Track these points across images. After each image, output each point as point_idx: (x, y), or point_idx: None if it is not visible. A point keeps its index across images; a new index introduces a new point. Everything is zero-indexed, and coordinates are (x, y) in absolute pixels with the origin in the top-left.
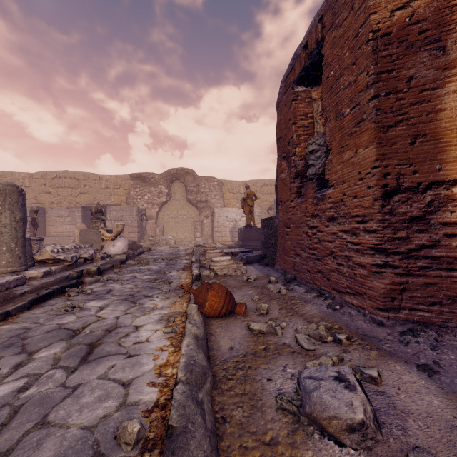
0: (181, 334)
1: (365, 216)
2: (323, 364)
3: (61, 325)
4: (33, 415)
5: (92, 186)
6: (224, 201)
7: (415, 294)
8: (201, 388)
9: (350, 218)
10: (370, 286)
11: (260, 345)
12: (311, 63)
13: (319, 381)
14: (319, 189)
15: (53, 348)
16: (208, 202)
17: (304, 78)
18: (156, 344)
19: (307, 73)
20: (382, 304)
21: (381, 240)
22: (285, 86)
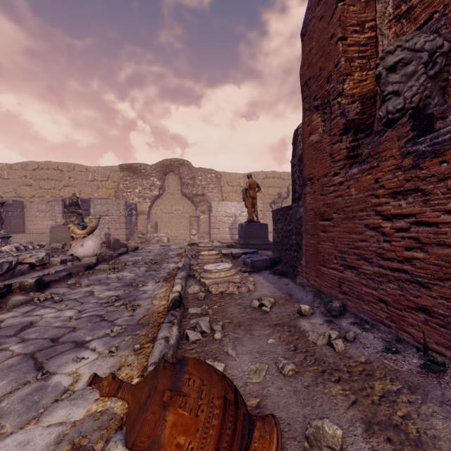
0: None
1: None
2: None
3: None
4: None
5: (77, 178)
6: (222, 195)
7: None
8: None
9: None
10: None
11: None
12: None
13: None
14: (417, 136)
15: None
16: (205, 196)
17: None
18: None
19: None
20: None
21: None
22: None
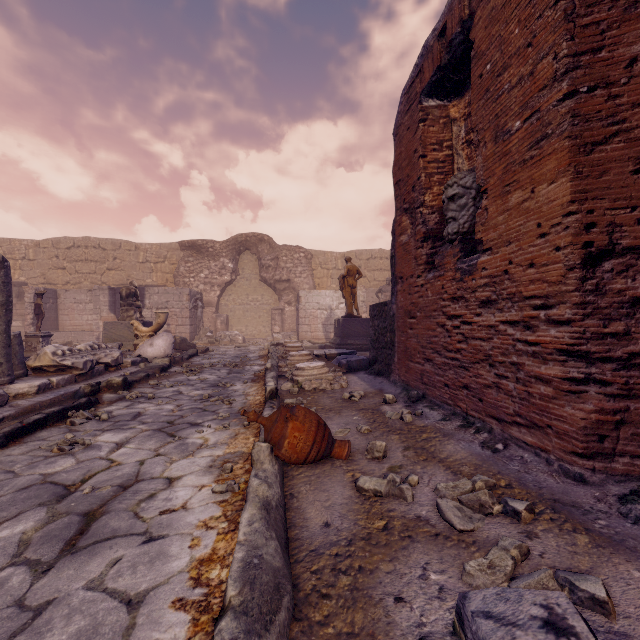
0: (242, 495)
1: (549, 296)
2: (497, 566)
3: (46, 477)
4: None
5: (125, 259)
6: (314, 281)
7: None
8: (269, 623)
9: (520, 300)
10: (558, 415)
11: (376, 521)
12: (451, 60)
13: (510, 629)
14: (464, 256)
15: (22, 520)
16: (291, 282)
17: (438, 85)
18: (199, 514)
19: (443, 76)
20: (582, 446)
21: (580, 338)
22: (408, 100)
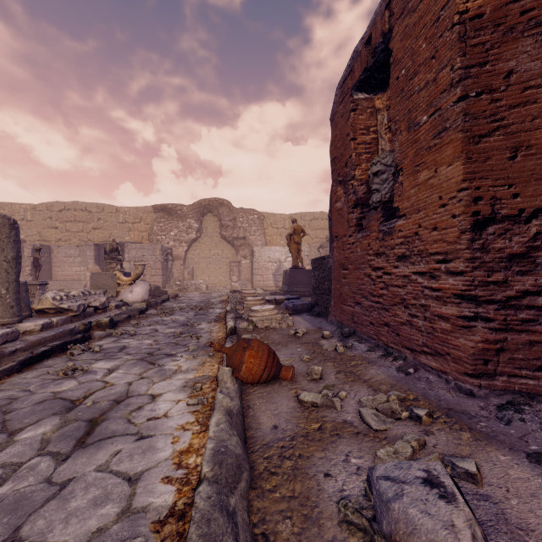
0: (210, 407)
1: (448, 253)
2: (400, 452)
3: (56, 394)
4: (0, 527)
5: (107, 220)
6: (266, 238)
7: (516, 355)
8: (233, 489)
9: (427, 256)
10: (455, 344)
11: (313, 424)
12: (375, 63)
13: (401, 485)
14: (386, 220)
15: (42, 425)
16: (246, 239)
17: (366, 82)
18: (177, 420)
19: (369, 75)
20: (472, 368)
21: (470, 285)
22: (342, 93)
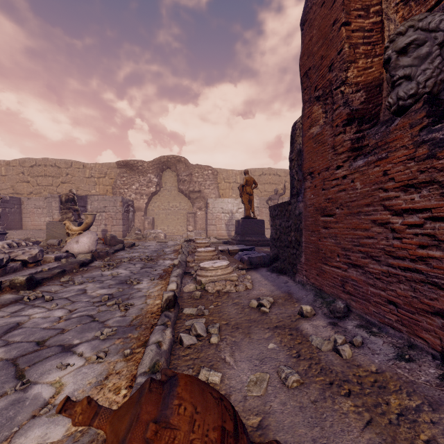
0: None
1: None
2: None
3: None
4: None
5: (75, 175)
6: (219, 192)
7: None
8: None
9: None
10: None
11: None
12: None
13: None
14: (433, 123)
15: None
16: (201, 192)
17: None
18: None
19: None
20: None
21: None
22: None
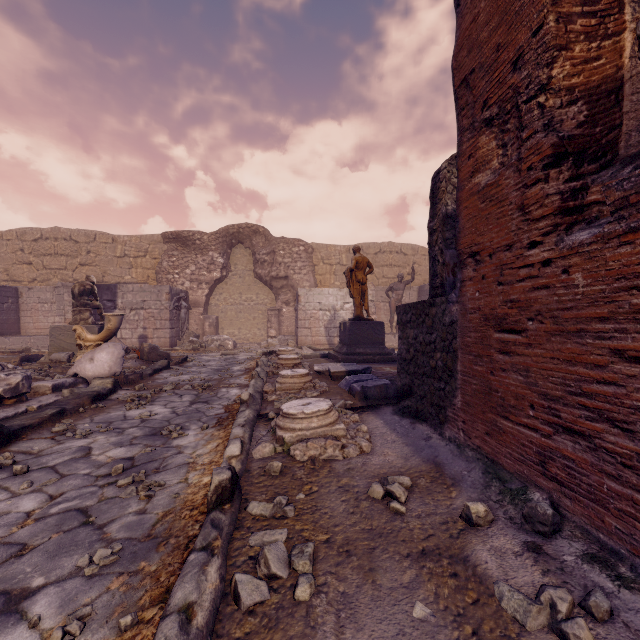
0: None
1: None
2: None
3: None
4: None
5: (100, 253)
6: (315, 278)
7: None
8: None
9: None
10: None
11: None
12: None
13: None
14: None
15: None
16: (289, 279)
17: None
18: None
19: None
20: None
21: None
22: None
